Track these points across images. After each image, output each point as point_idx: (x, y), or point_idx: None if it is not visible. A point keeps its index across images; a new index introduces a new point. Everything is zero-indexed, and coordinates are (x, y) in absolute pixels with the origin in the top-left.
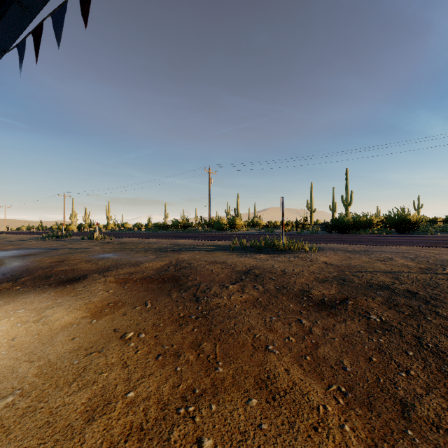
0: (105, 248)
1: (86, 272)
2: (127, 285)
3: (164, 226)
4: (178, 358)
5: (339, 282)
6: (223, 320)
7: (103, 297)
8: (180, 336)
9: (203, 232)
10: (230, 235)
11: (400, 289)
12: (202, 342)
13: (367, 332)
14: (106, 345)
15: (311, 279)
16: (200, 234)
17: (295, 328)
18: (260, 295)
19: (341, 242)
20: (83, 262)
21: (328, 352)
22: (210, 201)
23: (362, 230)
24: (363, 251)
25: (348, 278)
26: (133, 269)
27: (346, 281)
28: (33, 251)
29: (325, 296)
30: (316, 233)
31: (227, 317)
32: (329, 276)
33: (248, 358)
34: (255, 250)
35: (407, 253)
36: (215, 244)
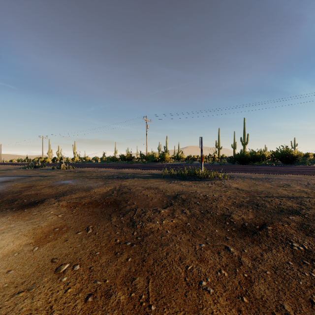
0: (67, 175)
1: (46, 196)
2: (76, 209)
3: (113, 159)
4: (109, 298)
5: (253, 207)
6: (156, 247)
7: (52, 221)
8: (114, 267)
9: (142, 163)
10: (161, 166)
11: (309, 214)
12: (135, 276)
13: (296, 264)
14: (37, 280)
15: (229, 204)
16: (139, 164)
17: (224, 258)
18: (188, 219)
19: (245, 171)
20: (47, 187)
21: (264, 291)
22: (147, 141)
23: (258, 162)
24: (264, 179)
25: (260, 203)
26: (84, 193)
27: (259, 206)
28: (13, 178)
29: (245, 221)
30: (223, 164)
31: (159, 244)
32: (243, 200)
33: (182, 299)
34: (181, 178)
35: (300, 181)
36: (150, 173)
